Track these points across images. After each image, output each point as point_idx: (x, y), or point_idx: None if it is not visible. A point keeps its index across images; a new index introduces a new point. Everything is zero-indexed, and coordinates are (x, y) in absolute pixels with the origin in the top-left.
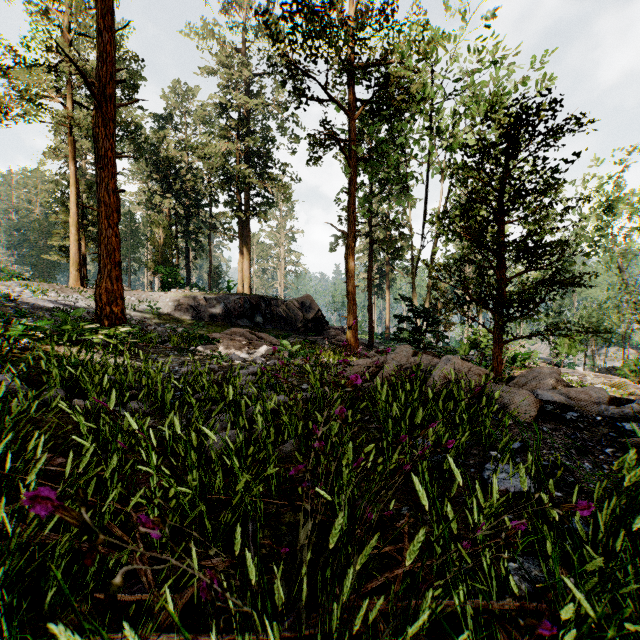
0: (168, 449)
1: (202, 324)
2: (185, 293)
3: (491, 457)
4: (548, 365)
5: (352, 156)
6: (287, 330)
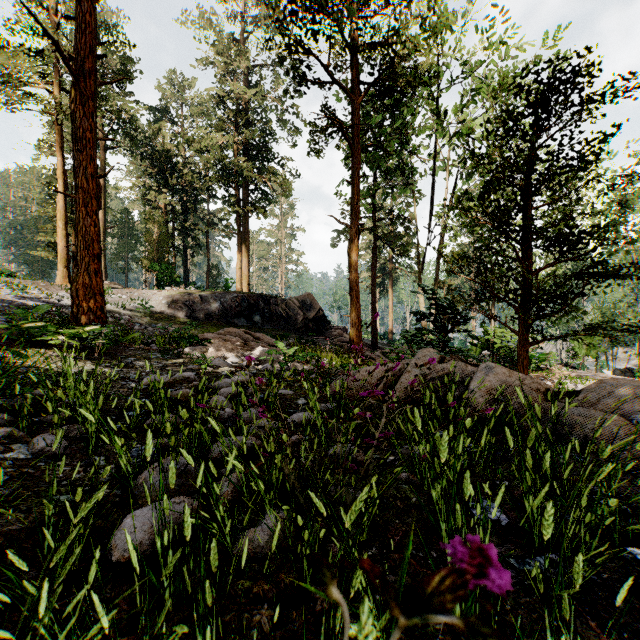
0: (45, 543)
1: (196, 323)
2: (180, 291)
3: (635, 562)
4: (565, 367)
5: (356, 143)
6: (287, 330)
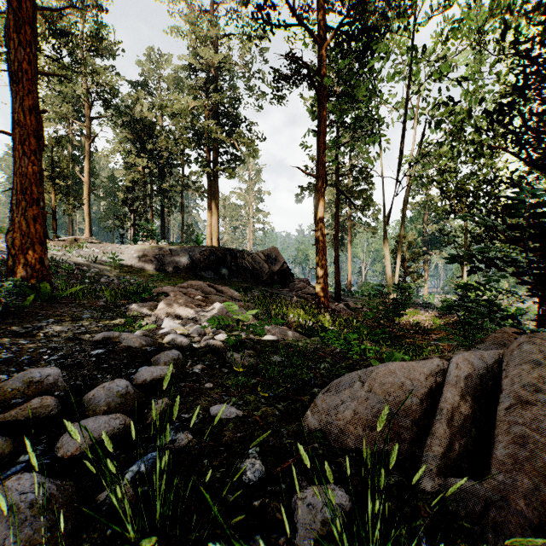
0: None
1: (165, 276)
2: (151, 245)
3: None
4: None
5: (322, 90)
6: (252, 282)
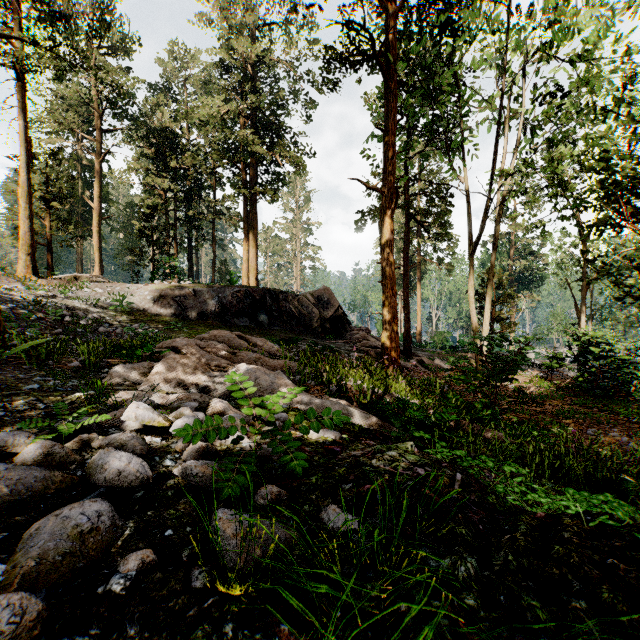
0: None
1: (185, 324)
2: (170, 285)
3: None
4: None
5: (391, 73)
6: (299, 332)
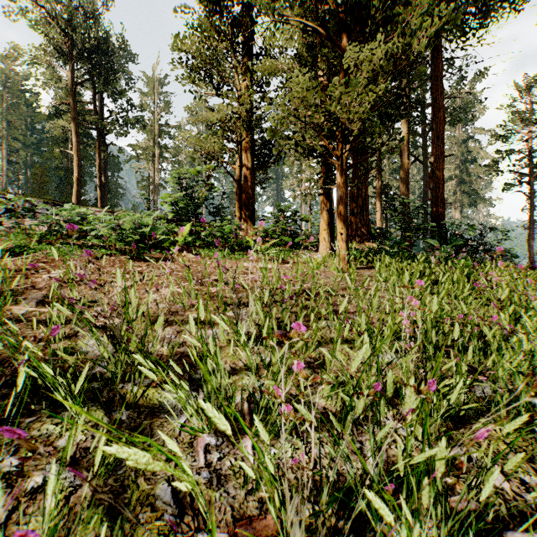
0: None
1: None
2: None
3: None
4: None
5: (530, 193)
6: None
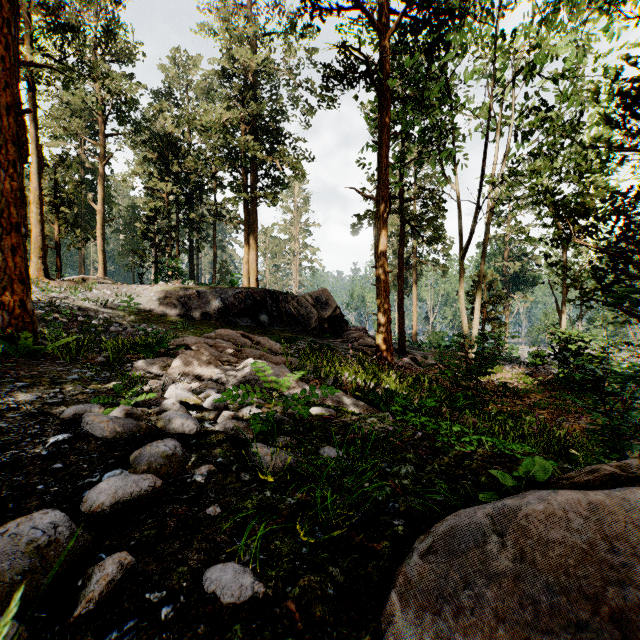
0: None
1: (190, 324)
2: (175, 286)
3: None
4: None
5: (384, 90)
6: (298, 331)
